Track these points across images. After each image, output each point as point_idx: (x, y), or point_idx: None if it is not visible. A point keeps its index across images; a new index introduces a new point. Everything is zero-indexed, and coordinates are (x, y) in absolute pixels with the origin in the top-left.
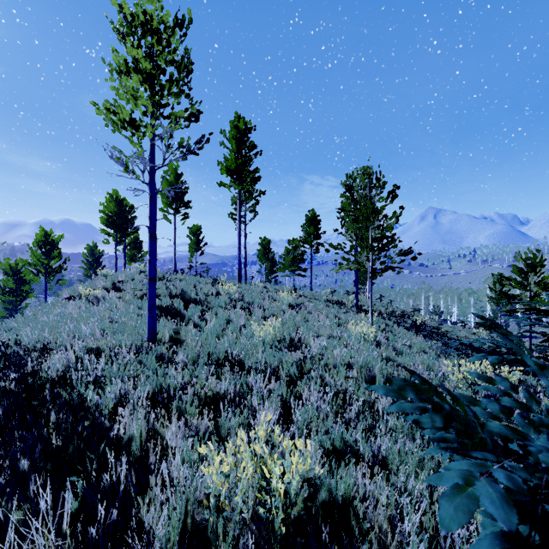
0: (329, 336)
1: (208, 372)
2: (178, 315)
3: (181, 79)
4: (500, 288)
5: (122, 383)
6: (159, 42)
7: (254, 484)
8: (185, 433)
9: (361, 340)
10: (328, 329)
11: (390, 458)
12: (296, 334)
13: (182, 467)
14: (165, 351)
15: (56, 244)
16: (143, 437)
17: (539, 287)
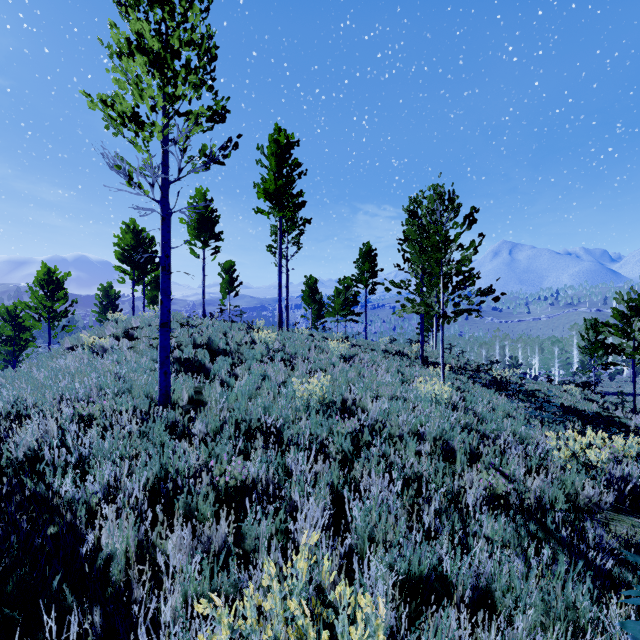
0: (392, 397)
1: (234, 448)
2: (202, 369)
3: (201, 66)
4: (594, 336)
5: (113, 467)
6: (172, 15)
7: None
8: (193, 546)
9: (433, 402)
10: (391, 388)
11: (498, 594)
12: (349, 393)
13: (181, 608)
14: (179, 418)
15: (61, 284)
16: (131, 552)
17: None
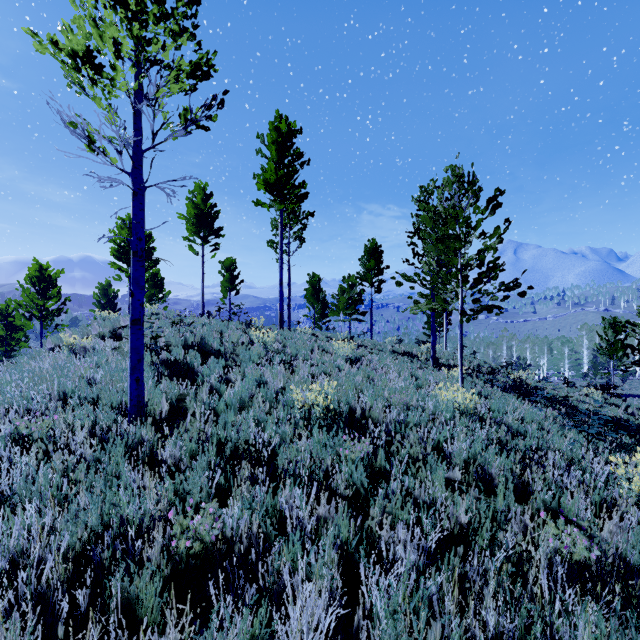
0: (407, 406)
1: (212, 481)
2: (190, 373)
3: (179, 6)
4: (614, 336)
5: (36, 517)
6: None
7: None
8: None
9: (456, 413)
10: (405, 396)
11: None
12: (357, 401)
13: None
14: (147, 437)
15: (53, 281)
16: None
17: None
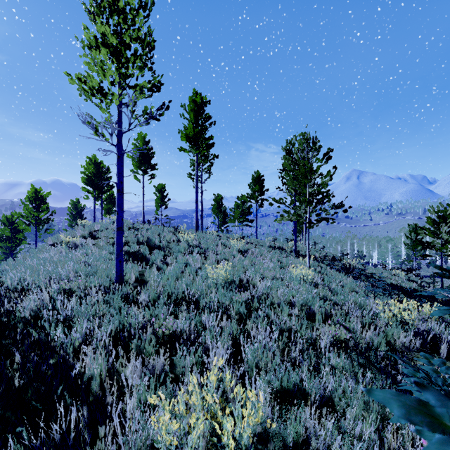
0: (273, 278)
1: (167, 311)
2: (144, 259)
3: (144, 54)
4: (415, 236)
5: (88, 322)
6: (125, 21)
7: (205, 428)
8: (143, 371)
9: (301, 281)
10: (272, 272)
11: (336, 399)
12: (244, 275)
13: (137, 407)
14: (129, 291)
15: (44, 200)
16: (103, 375)
17: (449, 236)
